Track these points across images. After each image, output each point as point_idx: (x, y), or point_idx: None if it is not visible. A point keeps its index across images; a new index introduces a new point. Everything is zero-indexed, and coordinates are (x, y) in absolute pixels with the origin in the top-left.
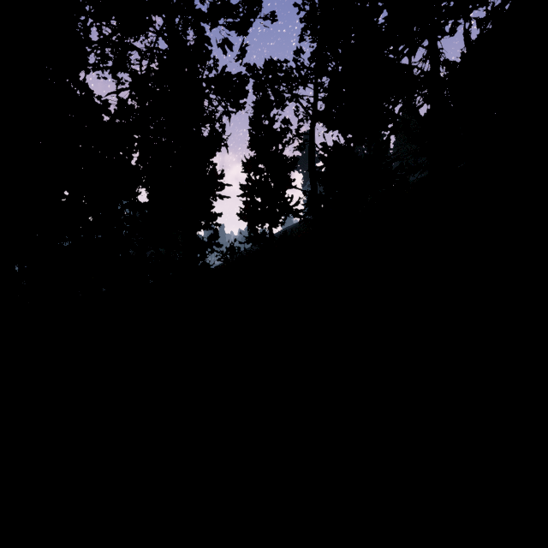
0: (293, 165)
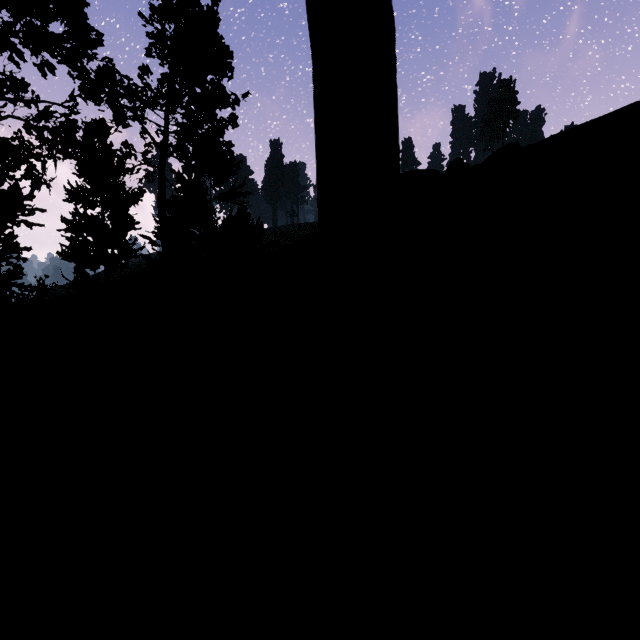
0: (138, 197)
